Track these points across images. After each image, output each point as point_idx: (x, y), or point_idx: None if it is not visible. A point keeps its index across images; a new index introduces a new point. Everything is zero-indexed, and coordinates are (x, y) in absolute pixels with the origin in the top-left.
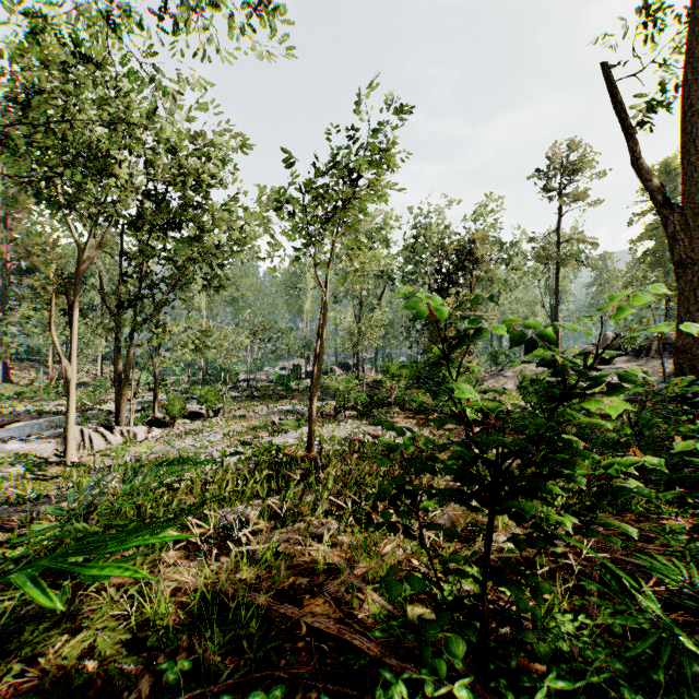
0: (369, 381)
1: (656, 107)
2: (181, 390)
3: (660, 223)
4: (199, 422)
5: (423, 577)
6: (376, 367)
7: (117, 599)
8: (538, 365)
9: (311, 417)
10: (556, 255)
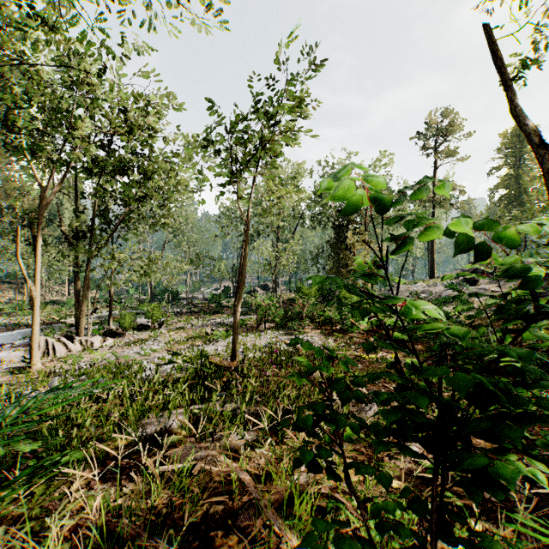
0: (285, 299)
1: (530, 64)
2: (133, 307)
3: (512, 175)
4: (146, 332)
5: (354, 536)
6: (290, 288)
7: (3, 543)
8: (502, 275)
9: (235, 330)
10: (432, 199)
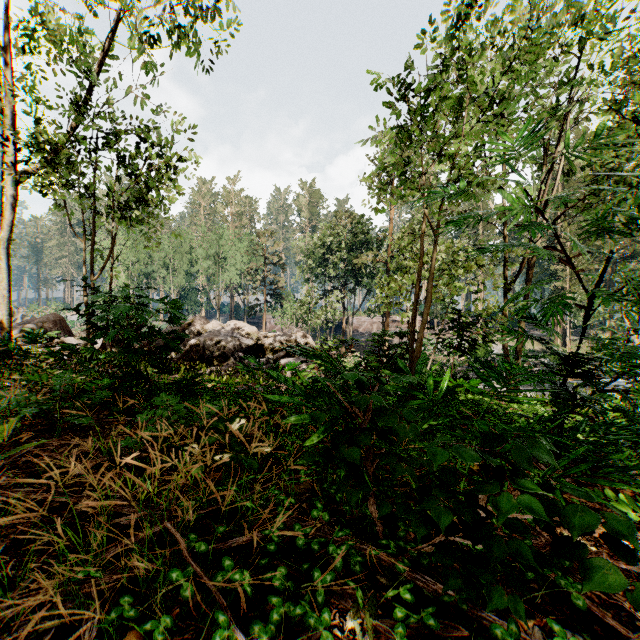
0: None
1: None
2: None
3: None
4: None
5: None
6: None
7: None
8: None
9: None
10: None
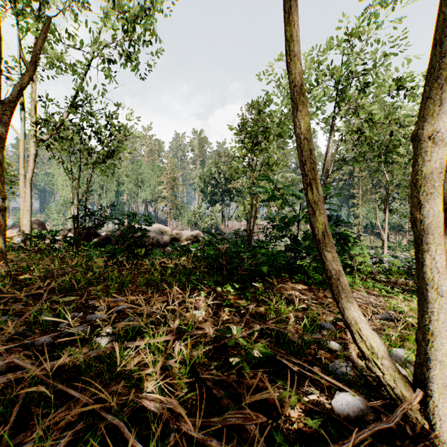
0: None
1: None
2: None
3: None
4: None
5: None
6: None
7: None
8: None
9: None
10: None
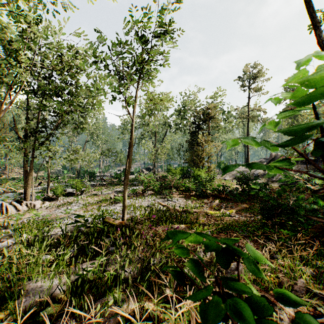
0: (160, 176)
1: None
2: (65, 181)
3: None
4: (72, 197)
5: None
6: (163, 169)
7: None
8: None
9: (124, 197)
10: (247, 116)
